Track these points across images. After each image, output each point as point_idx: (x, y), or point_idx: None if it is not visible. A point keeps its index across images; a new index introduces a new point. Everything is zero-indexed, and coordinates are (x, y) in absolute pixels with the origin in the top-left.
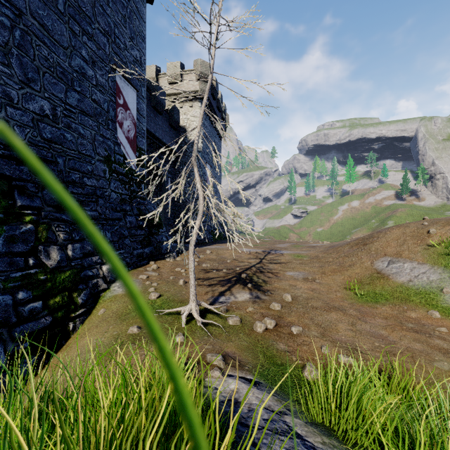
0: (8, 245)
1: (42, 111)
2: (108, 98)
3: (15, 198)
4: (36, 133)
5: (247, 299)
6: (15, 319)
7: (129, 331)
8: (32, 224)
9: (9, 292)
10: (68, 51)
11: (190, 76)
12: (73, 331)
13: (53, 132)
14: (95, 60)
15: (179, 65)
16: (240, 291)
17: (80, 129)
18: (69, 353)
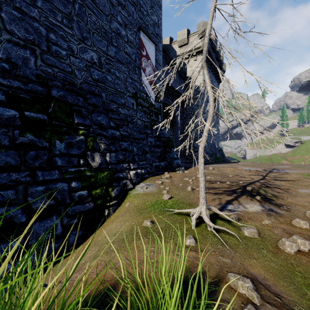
0: (67, 148)
1: (92, 60)
2: (135, 51)
3: (74, 118)
4: (88, 75)
5: (259, 211)
6: (69, 201)
7: (143, 224)
8: (84, 136)
9: (66, 181)
10: (109, 18)
11: (195, 37)
12: (108, 216)
13: (99, 75)
14: (127, 23)
15: (186, 30)
16: (248, 202)
17: (116, 73)
18: (101, 233)
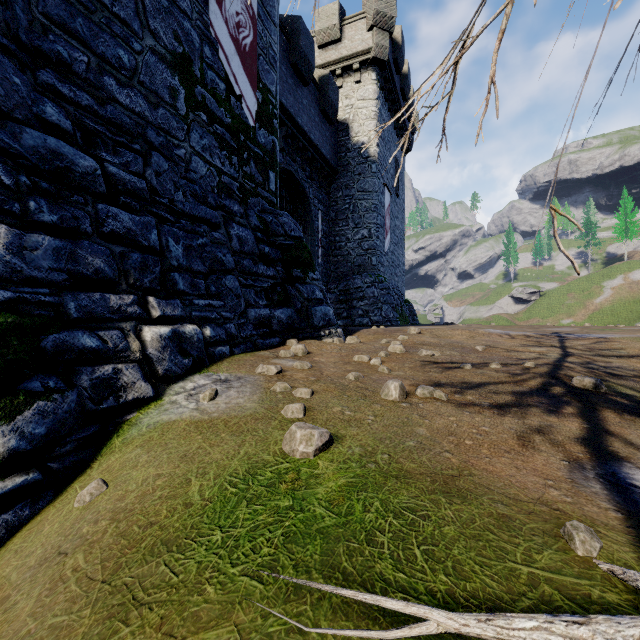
0: None
1: None
2: None
3: None
4: None
5: None
6: None
7: None
8: None
9: None
10: None
11: (357, 25)
12: None
13: None
14: None
15: (337, 7)
16: None
17: None
18: None
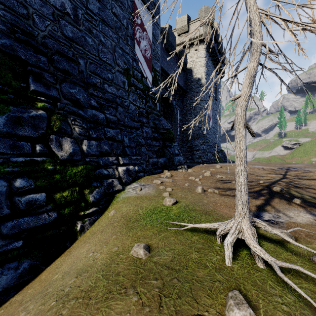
0: (12, 125)
1: (63, 8)
2: (127, 16)
3: (29, 83)
4: (57, 29)
5: (314, 222)
6: (7, 210)
7: (131, 252)
8: (46, 112)
9: (6, 177)
10: None
11: (196, 24)
12: (81, 232)
13: (74, 32)
14: None
15: (186, 17)
16: (287, 207)
17: (101, 37)
18: (63, 263)
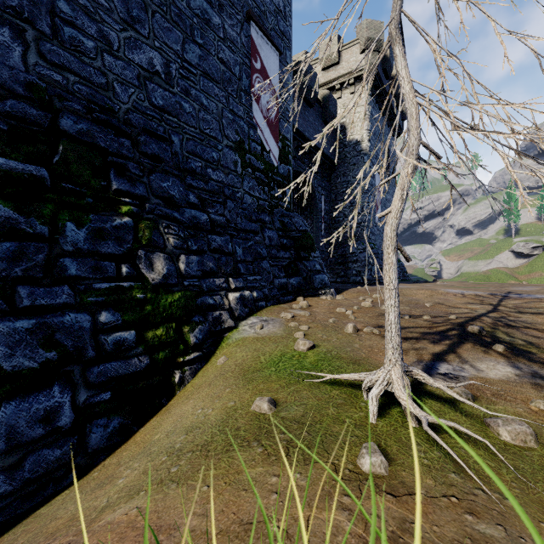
0: (93, 240)
1: (151, 66)
2: (240, 60)
3: (111, 179)
4: (144, 97)
5: (513, 378)
6: (92, 353)
7: (253, 406)
8: (131, 218)
9: (89, 309)
10: None
11: (352, 49)
12: (180, 385)
13: (165, 98)
14: (223, 3)
15: (336, 38)
16: (480, 357)
17: (202, 99)
18: (163, 423)
